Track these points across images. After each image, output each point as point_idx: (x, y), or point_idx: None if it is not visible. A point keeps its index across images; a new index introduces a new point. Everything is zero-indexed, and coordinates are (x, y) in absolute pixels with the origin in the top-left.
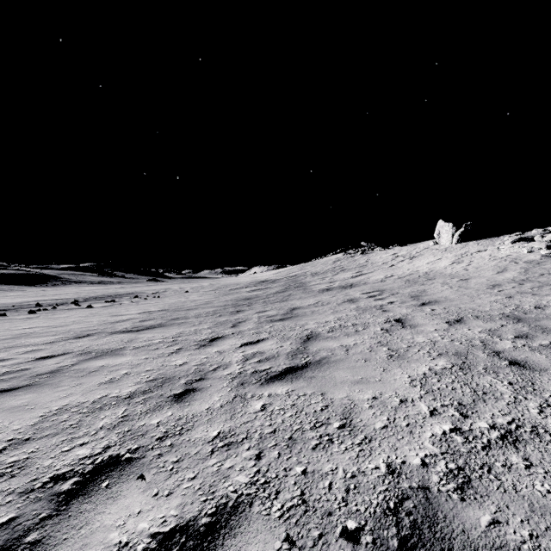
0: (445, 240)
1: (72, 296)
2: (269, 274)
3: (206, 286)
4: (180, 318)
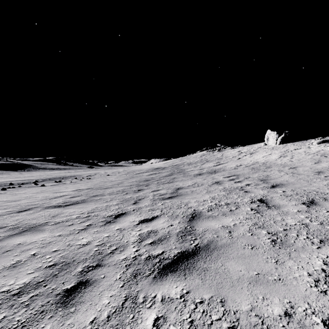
0: (271, 142)
1: (36, 178)
2: (161, 163)
3: (121, 171)
4: (98, 195)
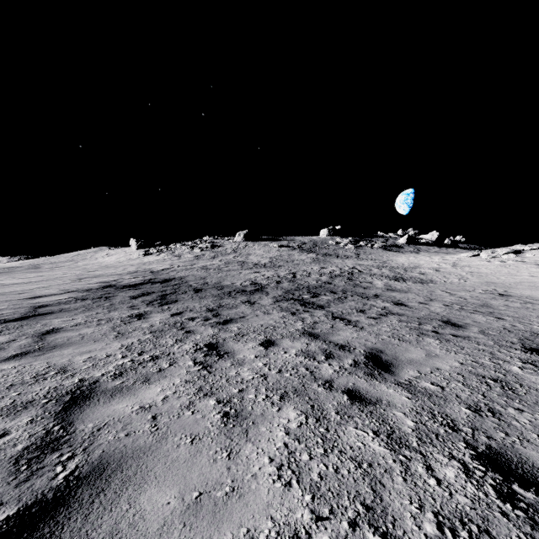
0: (134, 248)
1: None
2: (15, 263)
3: None
4: None
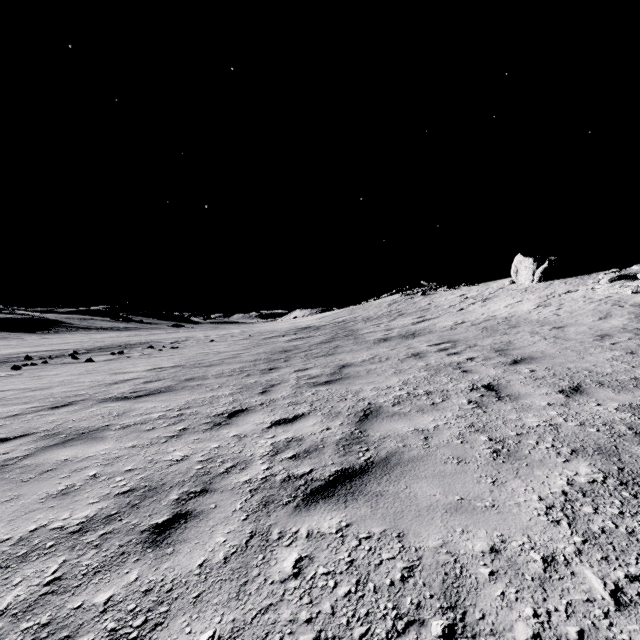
0: (524, 279)
1: (74, 346)
2: (312, 319)
3: (236, 333)
4: (196, 379)
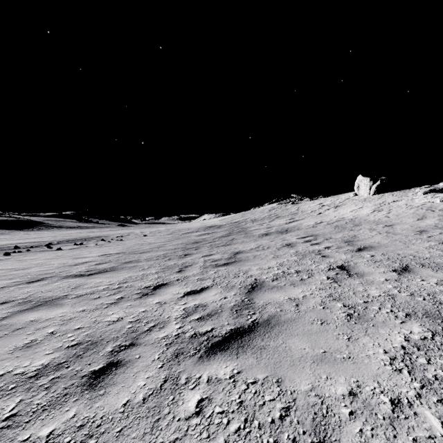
0: (363, 192)
1: (49, 239)
2: (216, 220)
3: (162, 230)
4: (132, 262)
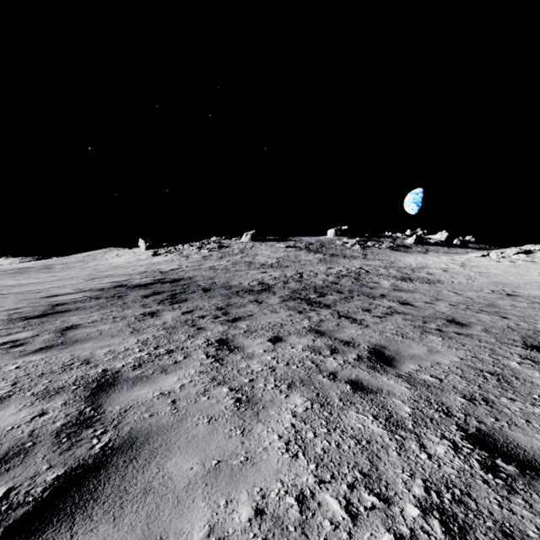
0: (142, 248)
1: None
2: (28, 264)
3: None
4: None
